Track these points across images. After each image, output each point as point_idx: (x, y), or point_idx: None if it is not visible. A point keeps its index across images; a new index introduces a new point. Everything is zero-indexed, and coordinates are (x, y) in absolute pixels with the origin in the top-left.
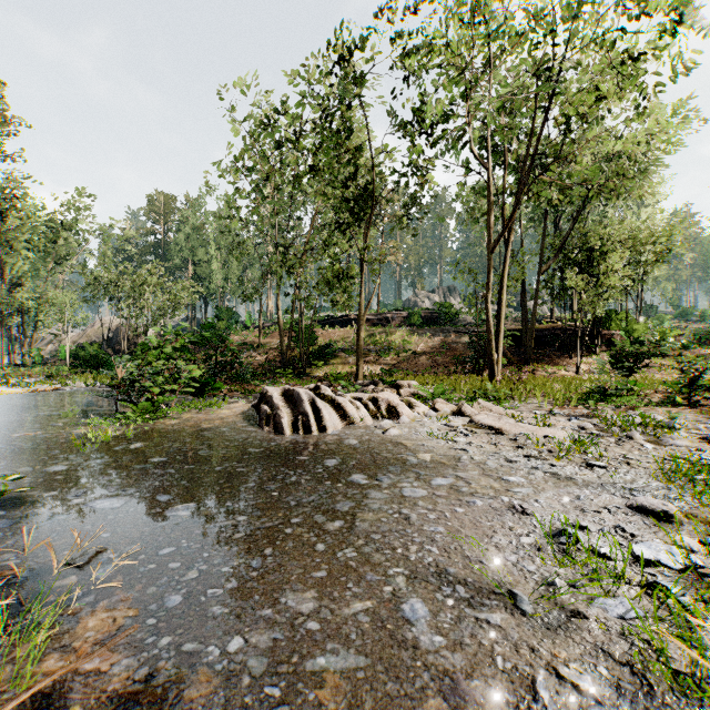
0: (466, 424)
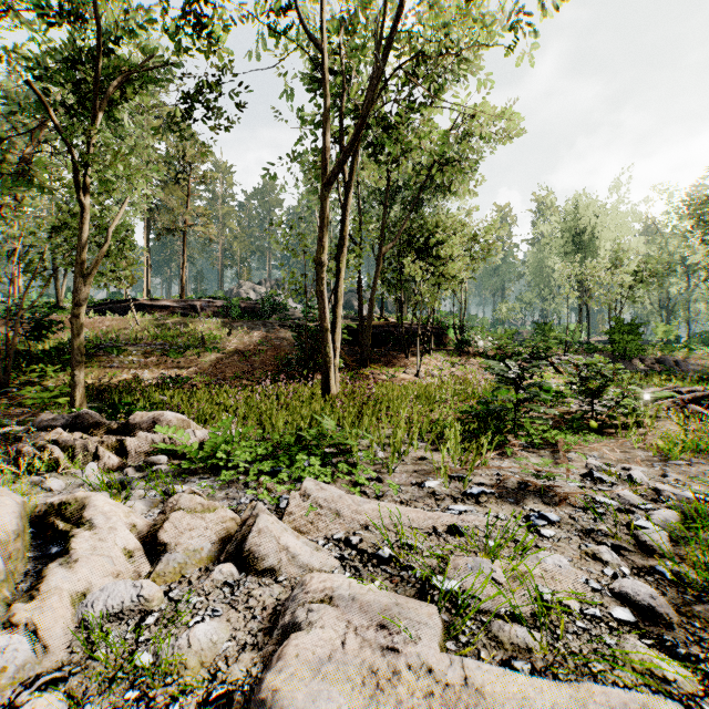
0: None
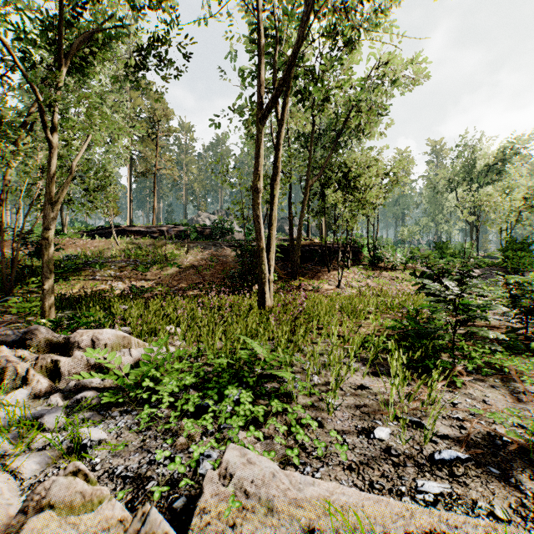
0: None
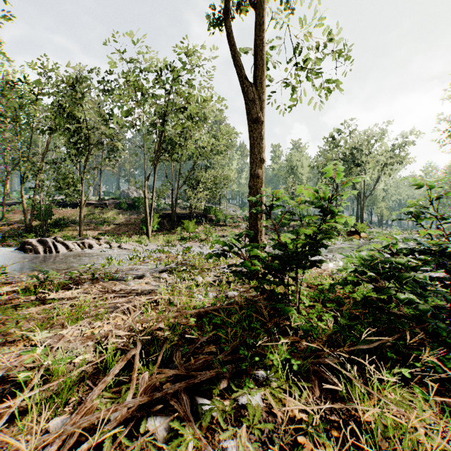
0: (118, 248)
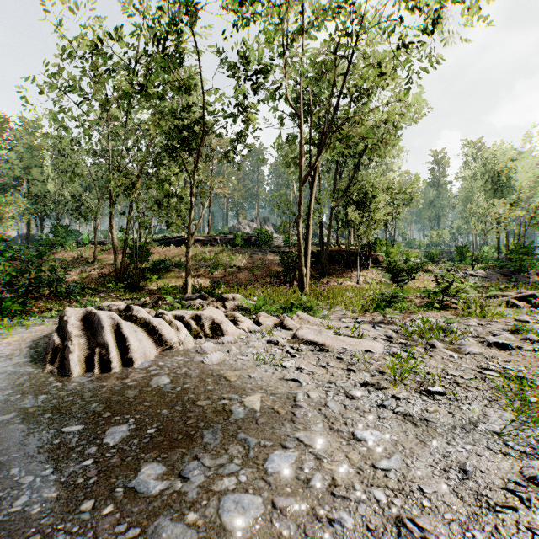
0: (290, 340)
